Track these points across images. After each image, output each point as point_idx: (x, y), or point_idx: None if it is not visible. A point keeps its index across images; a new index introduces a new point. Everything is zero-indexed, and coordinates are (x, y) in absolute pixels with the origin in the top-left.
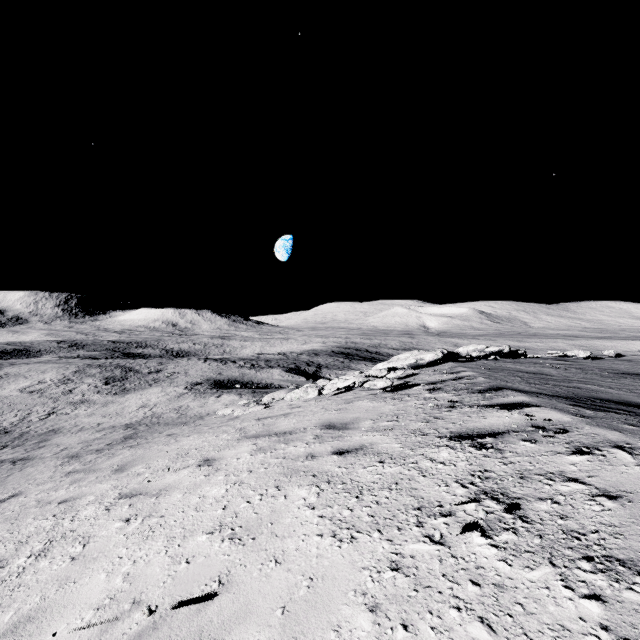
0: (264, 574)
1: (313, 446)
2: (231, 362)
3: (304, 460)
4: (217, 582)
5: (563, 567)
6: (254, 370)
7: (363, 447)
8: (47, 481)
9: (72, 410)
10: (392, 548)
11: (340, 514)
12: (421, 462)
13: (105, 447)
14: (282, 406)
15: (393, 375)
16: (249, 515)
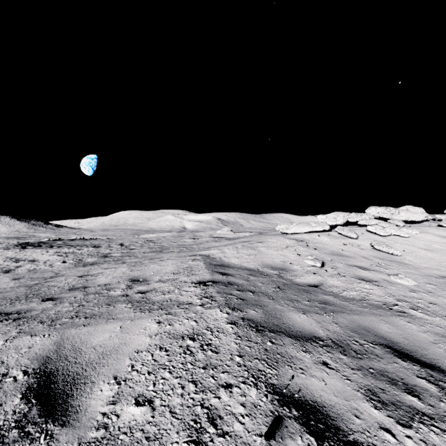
0: None
1: None
2: None
3: None
4: None
5: None
6: None
7: None
8: None
9: None
10: None
11: None
12: None
13: None
14: None
15: None
16: None
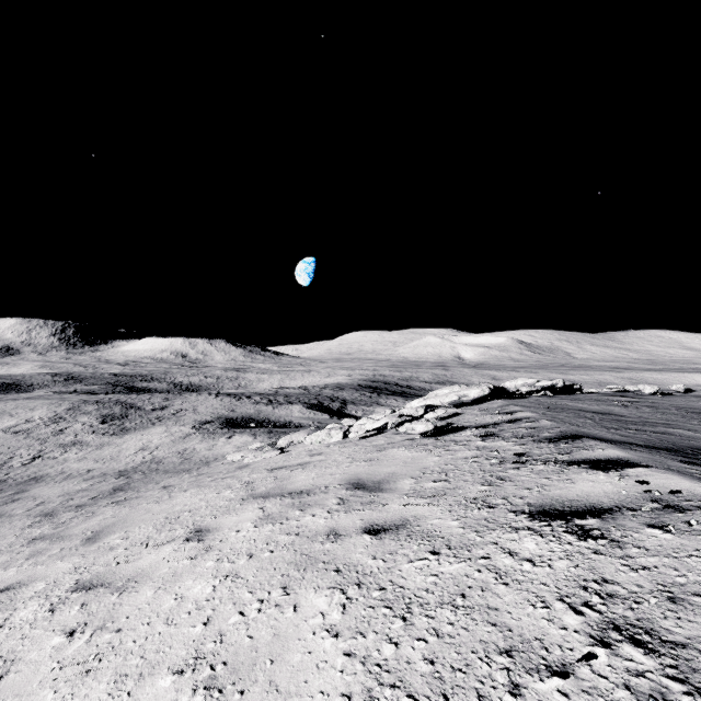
0: None
1: (337, 517)
2: (246, 397)
3: (324, 541)
4: None
5: None
6: (271, 406)
7: (406, 523)
8: (3, 551)
9: (61, 453)
10: None
11: (378, 652)
12: (496, 557)
13: (88, 502)
14: (300, 452)
15: (433, 415)
16: (240, 640)
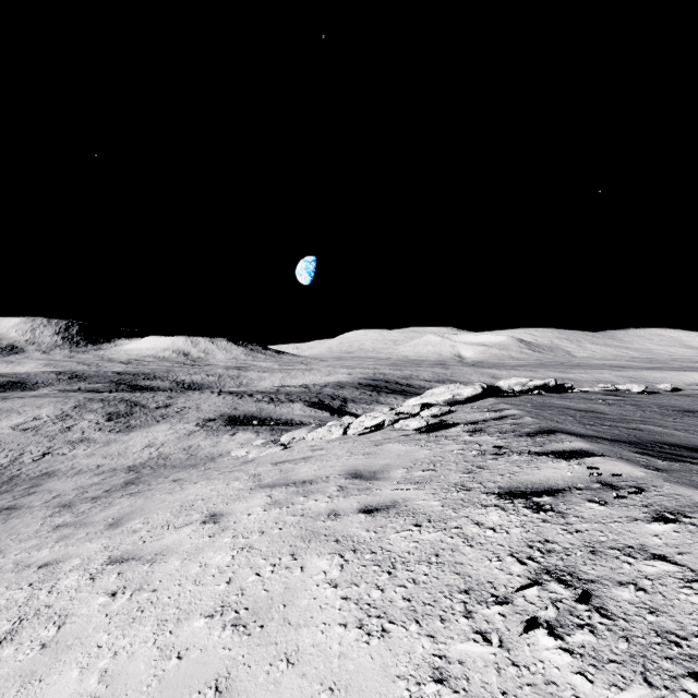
0: (272, 680)
1: (336, 501)
2: (248, 396)
3: (325, 519)
4: (213, 689)
5: (663, 688)
6: (273, 404)
7: (395, 504)
8: (31, 537)
9: (70, 450)
10: (434, 648)
11: (368, 596)
12: (466, 527)
13: (102, 494)
14: (303, 447)
15: (427, 413)
16: (258, 593)
